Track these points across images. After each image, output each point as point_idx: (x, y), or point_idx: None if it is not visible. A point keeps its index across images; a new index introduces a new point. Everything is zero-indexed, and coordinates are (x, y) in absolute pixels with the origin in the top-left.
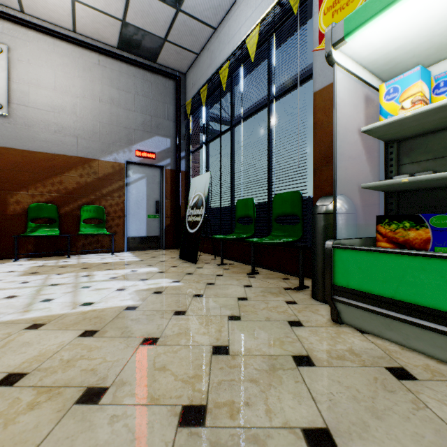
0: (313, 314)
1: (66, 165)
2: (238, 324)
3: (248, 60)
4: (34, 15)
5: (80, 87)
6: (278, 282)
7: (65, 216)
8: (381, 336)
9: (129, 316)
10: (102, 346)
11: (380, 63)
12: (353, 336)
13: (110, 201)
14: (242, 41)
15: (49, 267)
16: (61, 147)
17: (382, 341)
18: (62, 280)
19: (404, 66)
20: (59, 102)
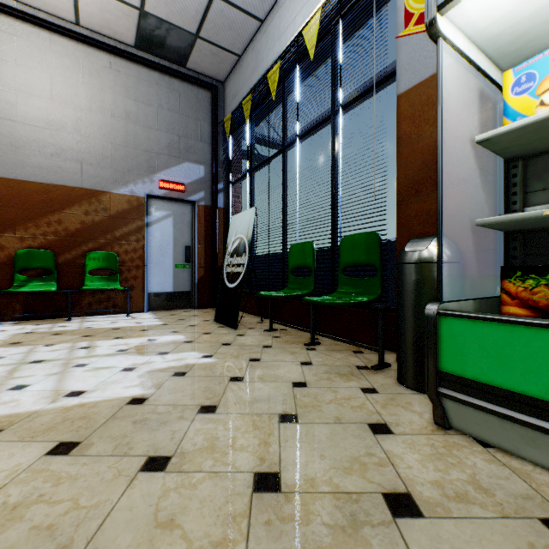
0: (404, 411)
1: (66, 199)
2: (294, 430)
3: (306, 58)
4: (23, 1)
5: (86, 97)
6: (347, 357)
7: (65, 266)
8: (517, 454)
9: (132, 414)
10: (78, 475)
11: (504, 41)
12: (472, 453)
13: (125, 246)
14: (298, 34)
15: (38, 335)
16: (59, 175)
17: (519, 462)
18: (50, 354)
19: (537, 46)
20: (57, 116)
